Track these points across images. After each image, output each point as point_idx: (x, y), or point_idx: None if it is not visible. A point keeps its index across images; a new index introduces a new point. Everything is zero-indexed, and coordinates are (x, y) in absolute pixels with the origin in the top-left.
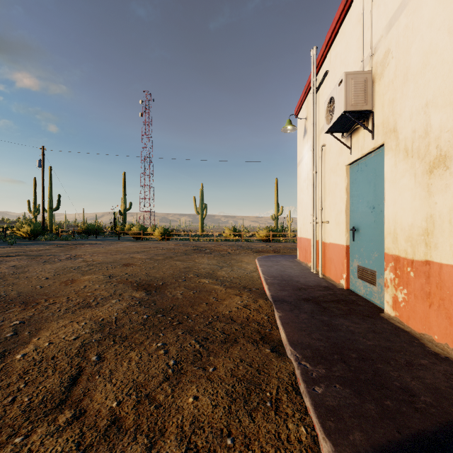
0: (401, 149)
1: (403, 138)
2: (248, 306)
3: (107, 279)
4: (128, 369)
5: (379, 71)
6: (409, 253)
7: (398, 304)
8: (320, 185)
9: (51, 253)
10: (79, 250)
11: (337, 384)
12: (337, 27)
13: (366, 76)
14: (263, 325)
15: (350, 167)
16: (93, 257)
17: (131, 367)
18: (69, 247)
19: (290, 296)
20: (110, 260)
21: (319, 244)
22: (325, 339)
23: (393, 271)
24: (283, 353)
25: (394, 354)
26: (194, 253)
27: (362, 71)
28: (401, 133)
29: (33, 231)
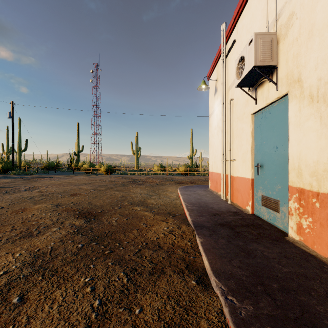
0: (306, 96)
1: (307, 86)
2: (173, 231)
3: (54, 208)
4: (48, 315)
5: (283, 32)
6: (314, 186)
7: (303, 230)
8: (229, 130)
9: (14, 185)
10: (39, 182)
11: (268, 327)
12: (244, 3)
13: (272, 36)
14: (187, 251)
15: (254, 115)
16: (47, 189)
17: (52, 311)
18: (31, 180)
19: (208, 221)
20: (61, 191)
21: (228, 177)
22: (245, 266)
23: (298, 201)
24: (208, 284)
25: (312, 283)
26: (130, 184)
27: (269, 32)
28: (306, 82)
29: (4, 167)
